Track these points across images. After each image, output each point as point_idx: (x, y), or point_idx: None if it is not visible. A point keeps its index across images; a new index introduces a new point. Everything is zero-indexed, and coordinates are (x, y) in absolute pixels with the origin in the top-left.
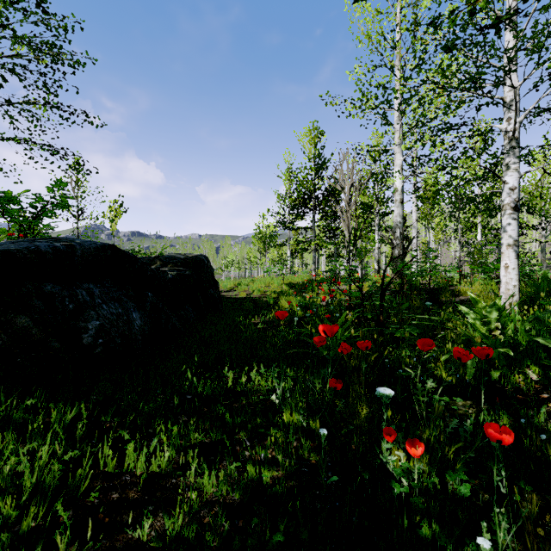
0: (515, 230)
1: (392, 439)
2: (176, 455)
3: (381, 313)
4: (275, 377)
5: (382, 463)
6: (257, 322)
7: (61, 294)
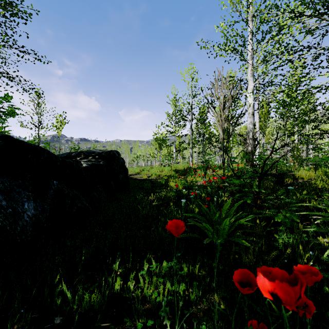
0: None
1: None
2: None
3: (259, 198)
4: (168, 318)
5: None
6: (153, 199)
7: None
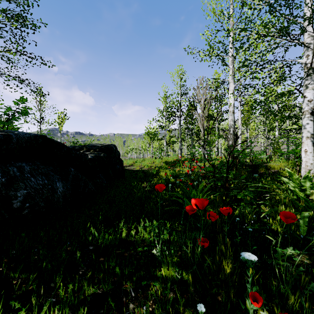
0: (311, 127)
1: (260, 304)
2: (69, 310)
3: (227, 182)
4: (156, 236)
5: None
6: (146, 186)
7: None
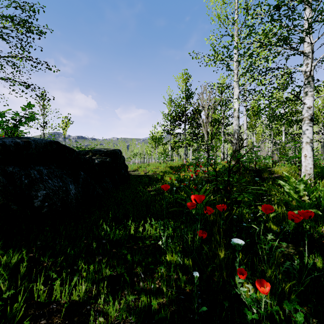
0: (311, 133)
1: (244, 277)
2: (91, 286)
3: (228, 185)
4: (161, 229)
5: (236, 292)
6: (151, 190)
7: (19, 173)
